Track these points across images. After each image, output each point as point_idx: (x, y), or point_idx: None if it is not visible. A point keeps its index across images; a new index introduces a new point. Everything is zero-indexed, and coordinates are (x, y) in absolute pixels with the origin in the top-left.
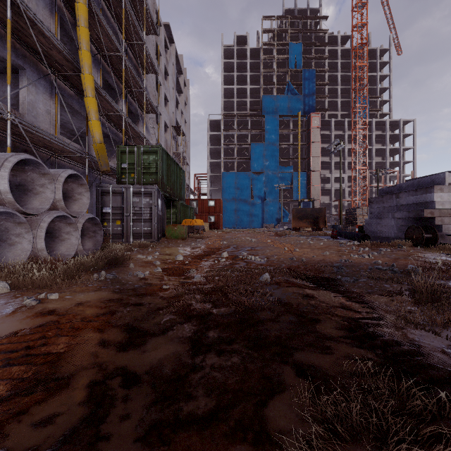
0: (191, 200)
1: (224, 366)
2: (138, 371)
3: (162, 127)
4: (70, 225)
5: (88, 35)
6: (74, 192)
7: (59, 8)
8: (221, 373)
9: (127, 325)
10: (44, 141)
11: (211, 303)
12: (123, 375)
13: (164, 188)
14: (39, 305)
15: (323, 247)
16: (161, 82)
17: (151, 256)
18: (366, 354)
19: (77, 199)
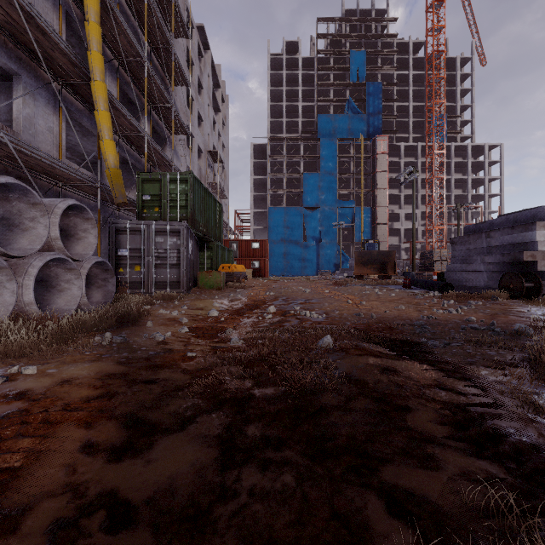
0: (230, 241)
1: (270, 492)
2: (134, 498)
3: (195, 152)
4: (70, 271)
5: (99, 33)
6: (77, 229)
7: (64, 1)
8: (266, 505)
9: (128, 416)
10: (44, 166)
11: (253, 379)
12: (109, 508)
13: (196, 226)
14: (6, 384)
15: (395, 299)
16: (193, 96)
17: (178, 310)
18: (491, 470)
19: (82, 238)
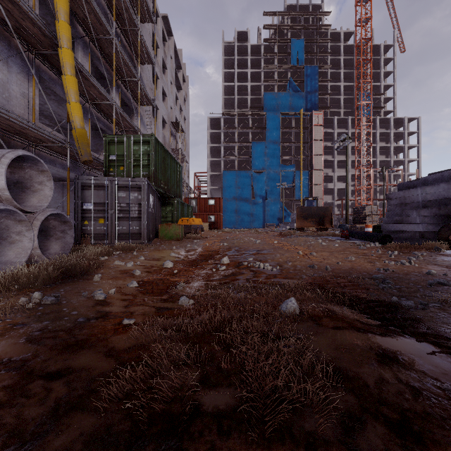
0: (190, 199)
1: None
2: None
3: (160, 122)
4: (20, 223)
5: (67, 4)
6: (33, 181)
7: None
8: None
9: None
10: (15, 127)
11: (199, 370)
12: None
13: (157, 183)
14: None
15: (340, 250)
16: (158, 75)
17: (134, 261)
18: None
19: (37, 190)
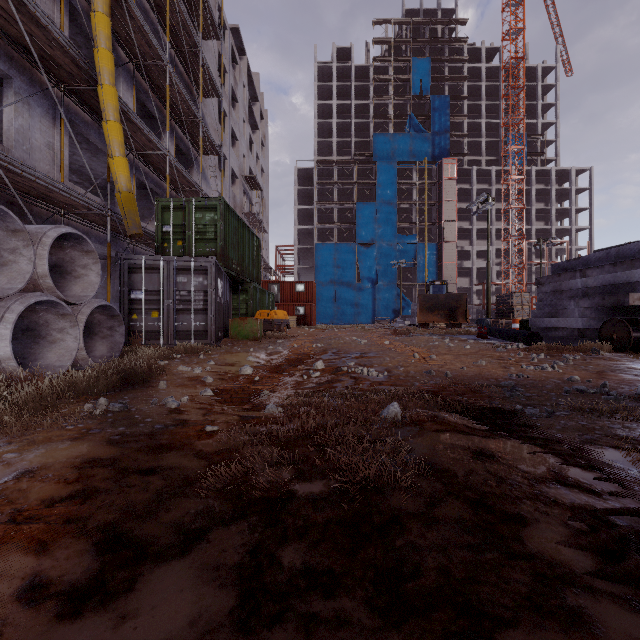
0: (270, 283)
1: None
2: None
3: (228, 176)
4: (64, 318)
5: (109, 26)
6: (75, 265)
7: None
8: None
9: (106, 530)
10: (40, 189)
11: (293, 467)
12: None
13: (228, 263)
14: None
15: (471, 353)
16: (226, 110)
17: (202, 367)
18: None
19: (81, 276)
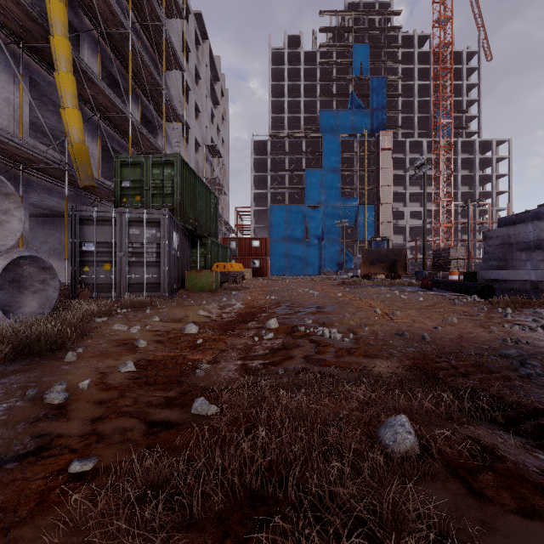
0: (229, 239)
1: None
2: None
3: (191, 144)
4: None
5: None
6: None
7: None
8: None
9: None
10: None
11: None
12: None
13: (185, 217)
14: None
15: (429, 306)
16: (189, 85)
17: (143, 324)
18: None
19: (1, 223)
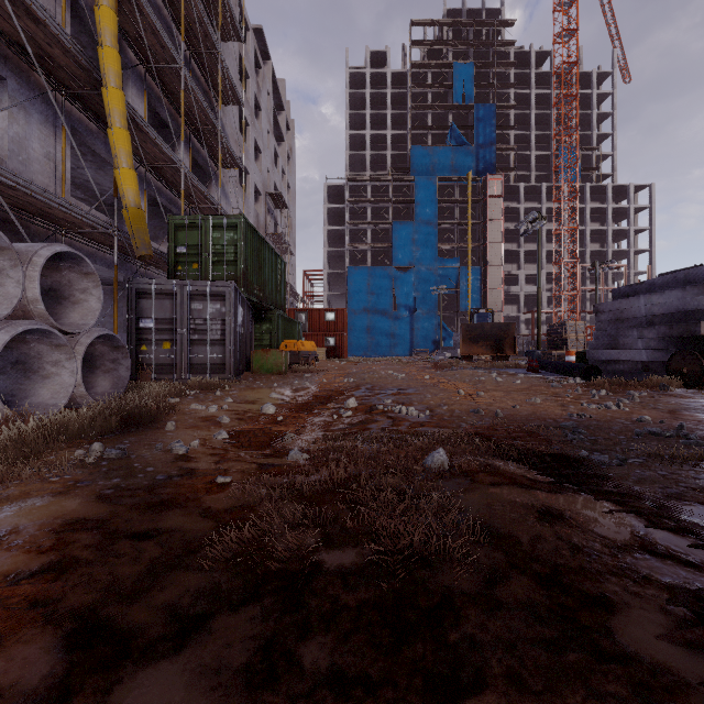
0: (297, 311)
1: None
2: None
3: (250, 193)
4: (58, 349)
5: (115, 21)
6: (73, 288)
7: None
8: None
9: (81, 617)
10: (38, 205)
11: (319, 530)
12: None
13: (249, 288)
14: None
15: (523, 389)
16: (248, 120)
17: (218, 405)
18: None
19: (80, 301)
